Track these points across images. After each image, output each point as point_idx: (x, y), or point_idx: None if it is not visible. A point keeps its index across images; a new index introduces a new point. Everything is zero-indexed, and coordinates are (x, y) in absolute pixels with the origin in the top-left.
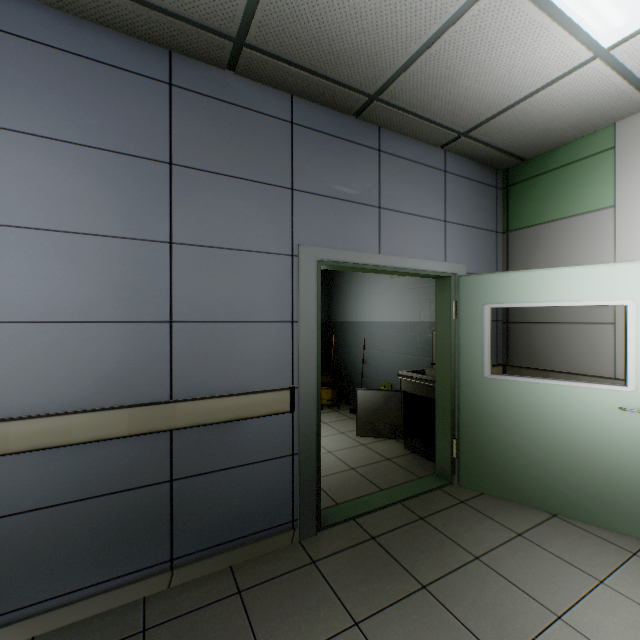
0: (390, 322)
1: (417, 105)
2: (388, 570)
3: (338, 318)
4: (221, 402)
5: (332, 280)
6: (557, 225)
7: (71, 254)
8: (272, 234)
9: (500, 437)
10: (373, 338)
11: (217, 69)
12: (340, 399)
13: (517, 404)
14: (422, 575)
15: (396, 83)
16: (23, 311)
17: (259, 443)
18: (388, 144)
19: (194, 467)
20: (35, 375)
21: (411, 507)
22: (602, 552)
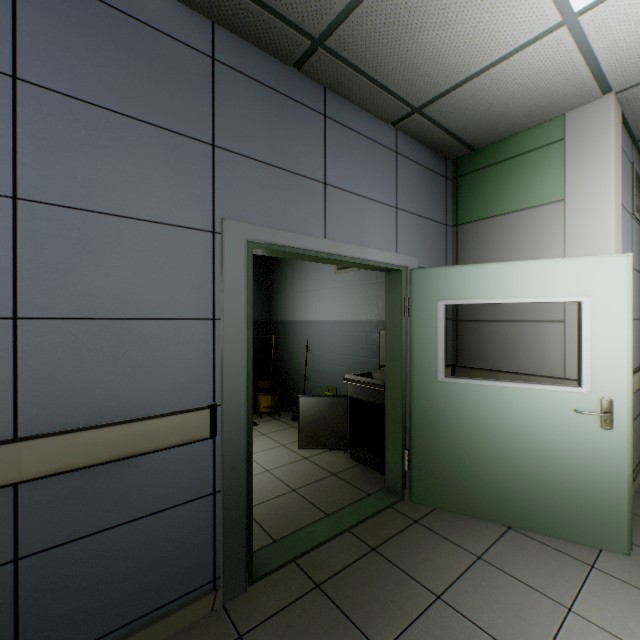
0: (335, 321)
1: (369, 62)
2: (337, 634)
3: (279, 317)
4: (103, 434)
5: (273, 276)
6: (507, 219)
7: None
8: (184, 201)
9: (454, 446)
10: (317, 338)
11: None
12: (281, 405)
13: (472, 409)
14: (378, 634)
15: (346, 24)
16: None
17: (165, 484)
18: (335, 110)
19: (58, 533)
20: None
21: (361, 535)
22: (563, 569)
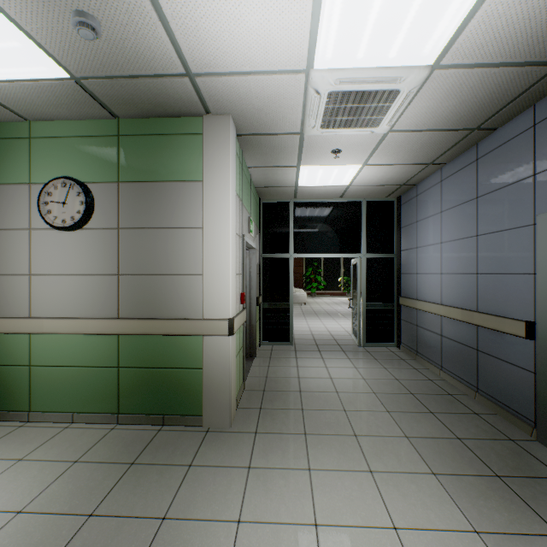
0: None
1: None
2: (512, 467)
3: None
4: (488, 317)
5: None
6: None
7: (453, 248)
8: (520, 214)
9: None
10: None
11: (493, 133)
12: None
13: None
14: (511, 481)
15: (541, 59)
16: (445, 270)
17: (513, 352)
18: None
19: (484, 348)
20: (447, 292)
21: None
22: None
